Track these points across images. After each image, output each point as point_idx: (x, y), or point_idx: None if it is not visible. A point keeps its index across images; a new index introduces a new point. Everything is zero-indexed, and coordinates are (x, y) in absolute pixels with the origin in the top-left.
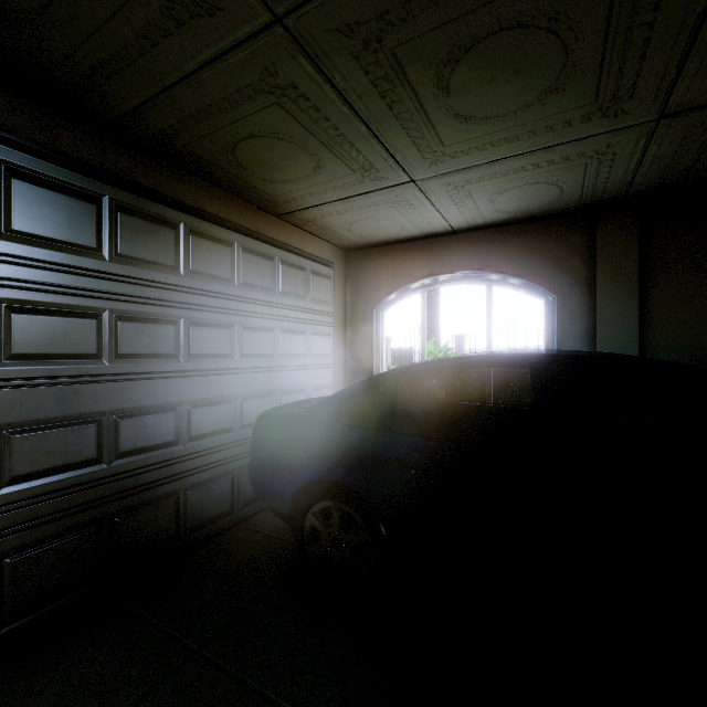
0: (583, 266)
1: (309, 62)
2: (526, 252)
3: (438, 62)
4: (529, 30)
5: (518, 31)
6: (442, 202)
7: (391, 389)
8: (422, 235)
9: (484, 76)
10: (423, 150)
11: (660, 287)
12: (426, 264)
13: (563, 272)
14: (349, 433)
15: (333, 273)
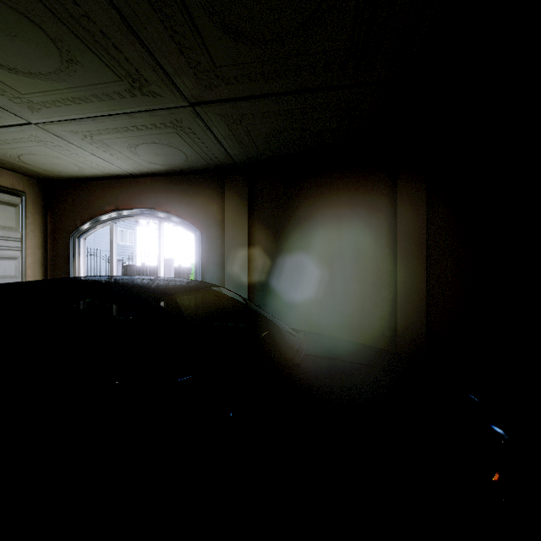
0: (219, 211)
1: None
2: (183, 197)
3: None
4: None
5: None
6: (89, 148)
7: None
8: (108, 176)
9: None
10: (4, 94)
11: (261, 230)
12: (114, 200)
13: (207, 214)
14: None
15: (20, 201)
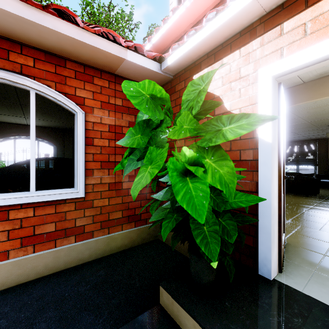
0: (62, 140)
1: (20, 106)
2: (49, 135)
3: (44, 113)
4: (58, 115)
5: (57, 115)
6: (29, 121)
7: (29, 163)
8: (15, 123)
9: (50, 115)
10: None
11: None
12: (17, 132)
13: (58, 141)
14: (19, 172)
15: None
